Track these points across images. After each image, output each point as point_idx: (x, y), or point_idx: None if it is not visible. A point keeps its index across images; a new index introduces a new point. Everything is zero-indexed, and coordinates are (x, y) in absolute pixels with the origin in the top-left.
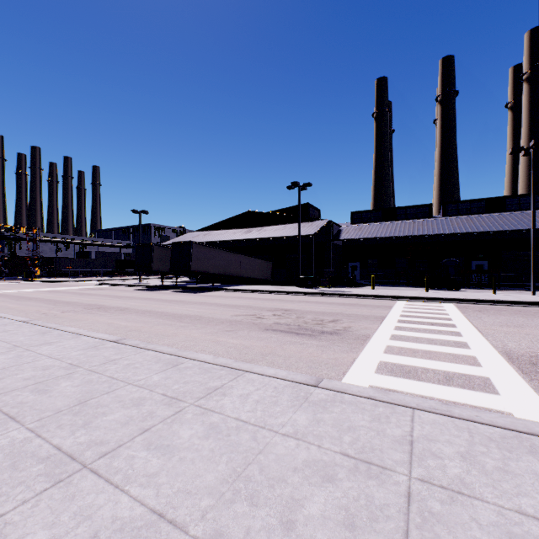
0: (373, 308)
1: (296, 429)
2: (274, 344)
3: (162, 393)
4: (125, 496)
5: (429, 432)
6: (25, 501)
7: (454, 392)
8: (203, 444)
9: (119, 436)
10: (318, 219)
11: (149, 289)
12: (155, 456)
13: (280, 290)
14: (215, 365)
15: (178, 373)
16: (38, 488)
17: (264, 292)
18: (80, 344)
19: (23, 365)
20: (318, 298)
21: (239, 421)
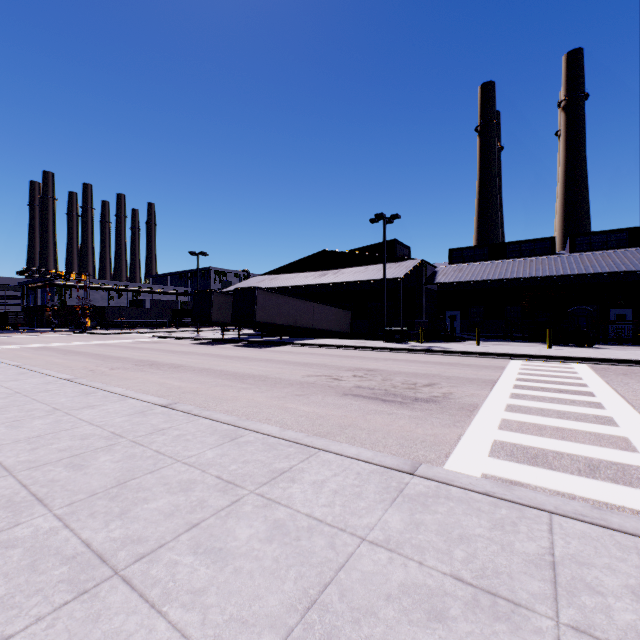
0: (480, 369)
1: (387, 536)
2: (354, 413)
3: (217, 475)
4: (162, 621)
5: (577, 550)
6: (40, 618)
7: (603, 487)
8: (265, 550)
9: (160, 532)
10: (408, 258)
11: (208, 343)
12: (203, 563)
13: (360, 346)
14: (282, 440)
15: (236, 449)
16: (57, 601)
17: (341, 348)
18: (126, 408)
19: (60, 433)
20: (409, 355)
21: (312, 519)
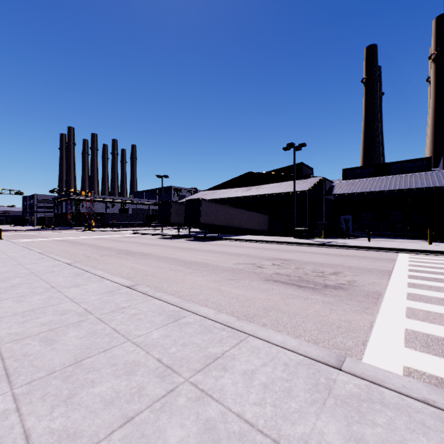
0: (374, 261)
1: None
2: (276, 296)
3: (158, 358)
4: None
5: None
6: None
7: None
8: None
9: (96, 426)
10: (311, 176)
11: (168, 237)
12: None
13: (276, 241)
14: (216, 323)
15: (177, 330)
16: None
17: (262, 242)
18: (101, 287)
19: (47, 308)
20: (314, 249)
21: (243, 422)
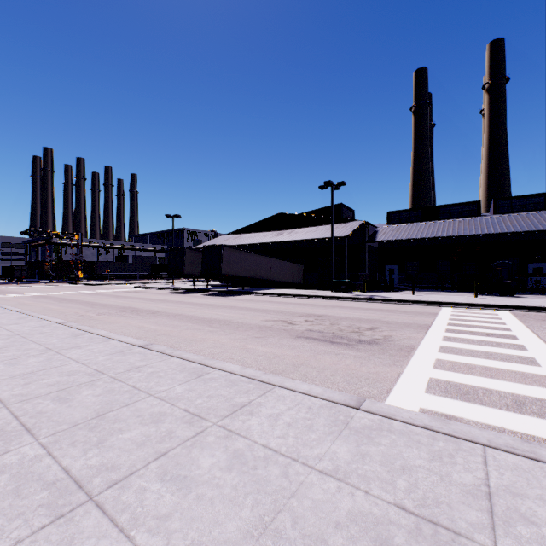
0: (415, 315)
1: (335, 466)
2: (306, 353)
3: (184, 408)
4: (129, 545)
5: (511, 482)
6: (19, 541)
7: (530, 422)
8: (225, 478)
9: (132, 460)
10: (352, 220)
11: (181, 292)
12: (169, 490)
13: (311, 295)
14: (242, 377)
15: (202, 385)
16: (36, 524)
17: (295, 296)
18: (108, 348)
19: (50, 370)
20: (353, 303)
21: (268, 449)
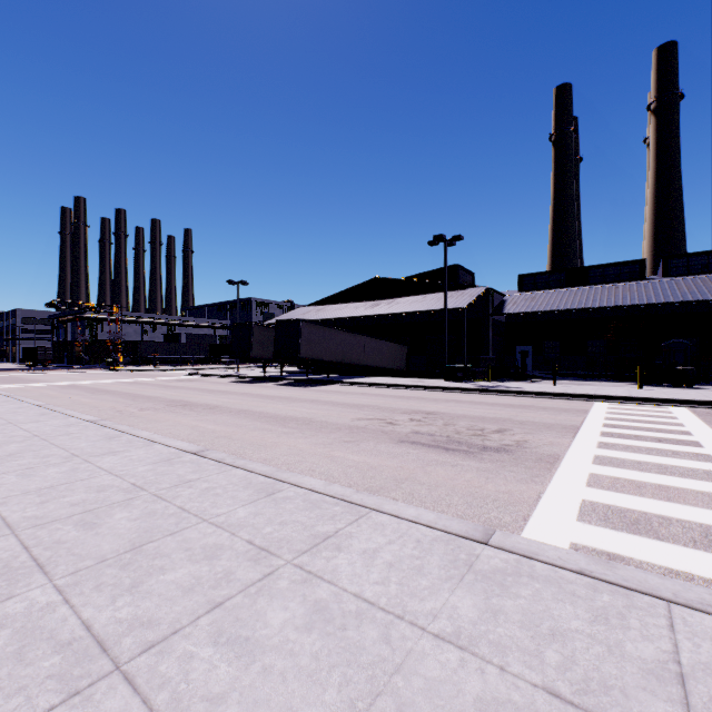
0: (558, 413)
1: (456, 627)
2: (412, 463)
3: (248, 540)
4: None
5: (711, 658)
6: None
7: None
8: (302, 641)
9: (176, 613)
10: (472, 286)
11: (248, 381)
12: (225, 658)
13: (418, 385)
14: (326, 497)
15: (273, 507)
16: (41, 704)
17: (396, 387)
18: (151, 455)
19: (75, 484)
20: (474, 396)
21: (361, 601)
